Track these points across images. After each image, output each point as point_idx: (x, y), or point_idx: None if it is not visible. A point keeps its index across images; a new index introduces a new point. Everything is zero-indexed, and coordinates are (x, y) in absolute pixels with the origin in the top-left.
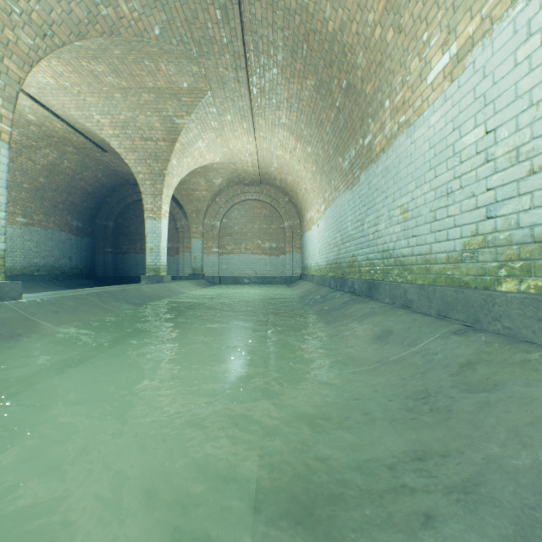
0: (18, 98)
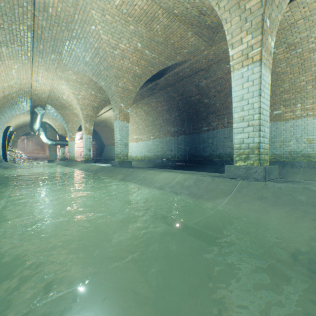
0: (263, 19)
